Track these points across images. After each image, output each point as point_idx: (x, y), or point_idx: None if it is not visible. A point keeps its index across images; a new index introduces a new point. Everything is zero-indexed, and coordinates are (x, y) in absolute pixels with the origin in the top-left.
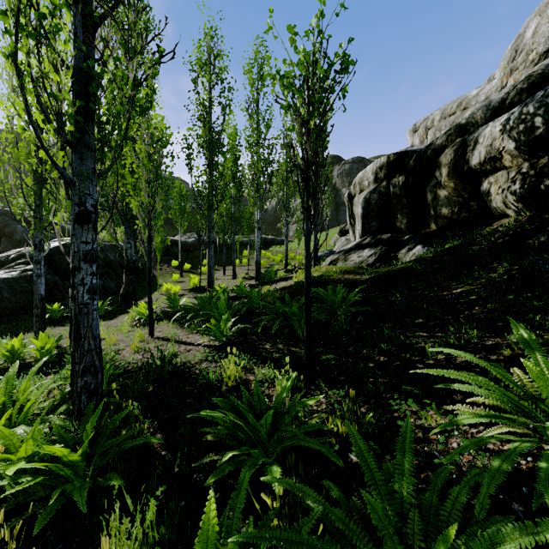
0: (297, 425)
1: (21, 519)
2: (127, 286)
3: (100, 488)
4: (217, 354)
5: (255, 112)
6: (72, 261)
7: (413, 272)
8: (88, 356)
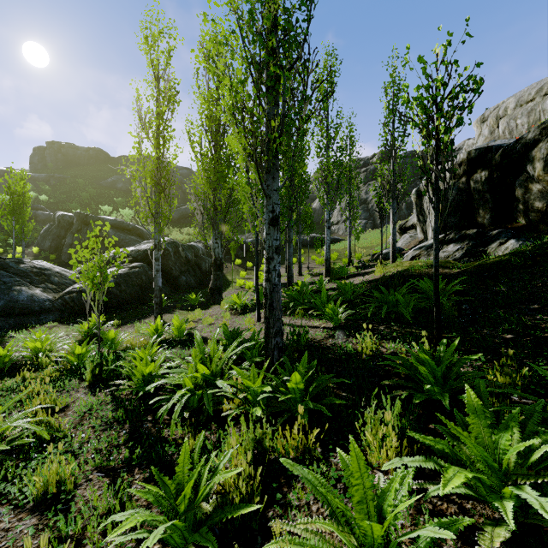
0: (456, 377)
1: (271, 423)
2: (215, 280)
3: (312, 411)
4: (337, 333)
5: (325, 118)
6: (267, 253)
7: (512, 265)
8: (278, 323)
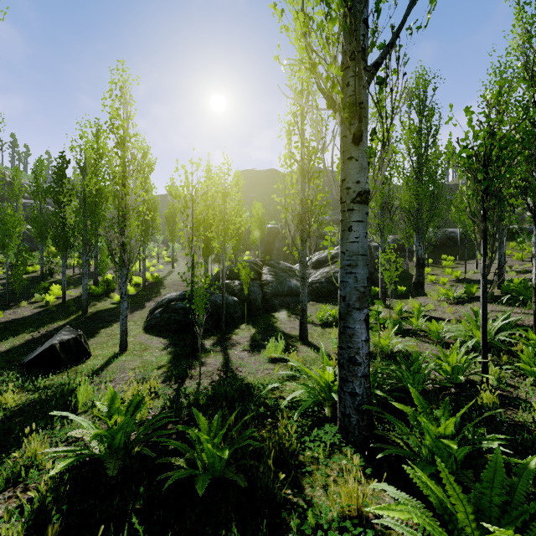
0: None
1: None
2: (418, 276)
3: None
4: None
5: None
6: None
7: None
8: None
